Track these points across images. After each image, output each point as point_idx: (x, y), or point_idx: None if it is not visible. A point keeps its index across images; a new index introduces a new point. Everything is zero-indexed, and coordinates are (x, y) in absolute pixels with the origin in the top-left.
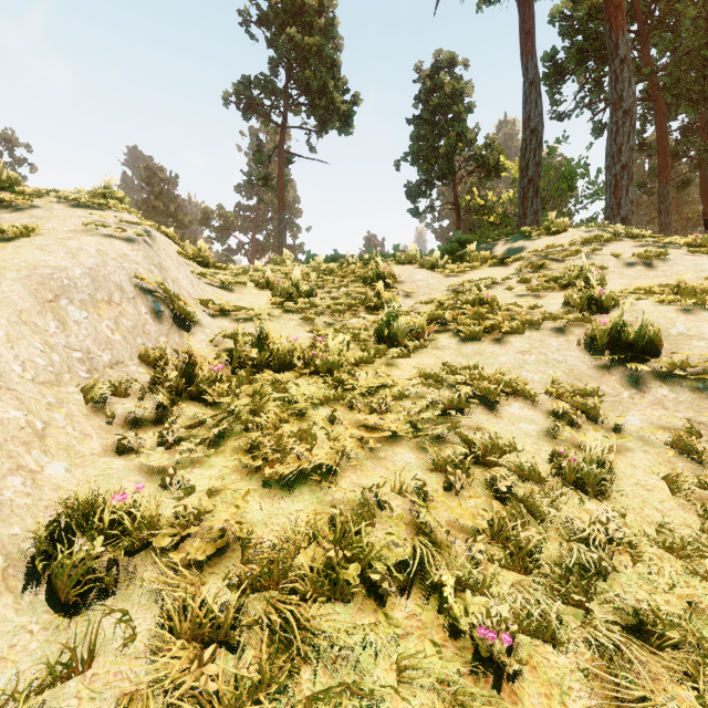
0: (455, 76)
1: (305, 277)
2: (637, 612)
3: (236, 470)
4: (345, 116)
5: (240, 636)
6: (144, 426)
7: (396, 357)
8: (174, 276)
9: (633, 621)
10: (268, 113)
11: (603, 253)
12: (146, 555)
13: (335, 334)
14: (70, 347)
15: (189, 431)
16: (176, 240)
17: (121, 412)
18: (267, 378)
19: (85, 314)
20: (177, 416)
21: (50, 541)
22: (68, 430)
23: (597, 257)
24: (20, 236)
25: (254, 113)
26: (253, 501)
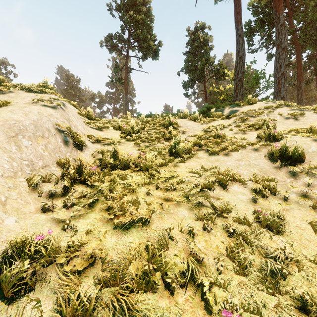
0: (204, 33)
1: (136, 124)
2: (303, 298)
3: (100, 220)
4: (155, 51)
5: (98, 313)
6: (57, 197)
7: (178, 162)
8: (75, 124)
9: (301, 303)
10: (120, 50)
11: (274, 113)
12: (52, 267)
13: (150, 151)
14: (22, 159)
15: (79, 200)
16: (77, 107)
17: (46, 190)
18: (117, 173)
19: (30, 143)
20: (73, 192)
21: (3, 260)
22: (18, 200)
23: (271, 115)
24: (2, 105)
25: (114, 50)
26: (108, 236)
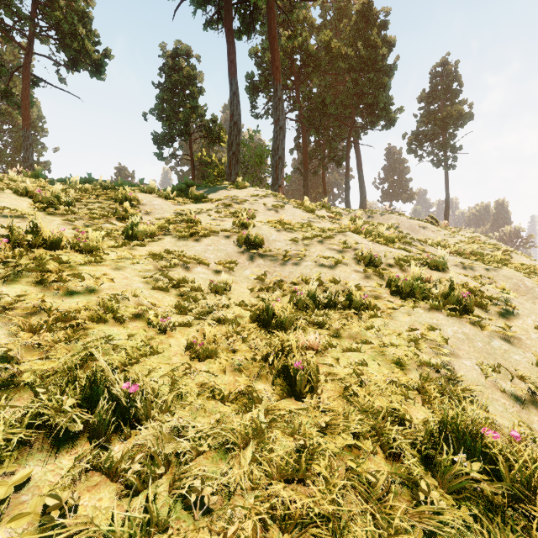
0: (191, 64)
1: (63, 191)
2: (220, 317)
3: (33, 289)
4: (97, 64)
5: (54, 333)
6: None
7: (137, 246)
8: None
9: (217, 319)
10: (9, 30)
11: (259, 202)
12: None
13: (93, 231)
14: None
15: None
16: None
17: None
18: (42, 251)
19: None
20: None
21: None
22: None
23: (256, 204)
24: None
25: None
26: (49, 300)
